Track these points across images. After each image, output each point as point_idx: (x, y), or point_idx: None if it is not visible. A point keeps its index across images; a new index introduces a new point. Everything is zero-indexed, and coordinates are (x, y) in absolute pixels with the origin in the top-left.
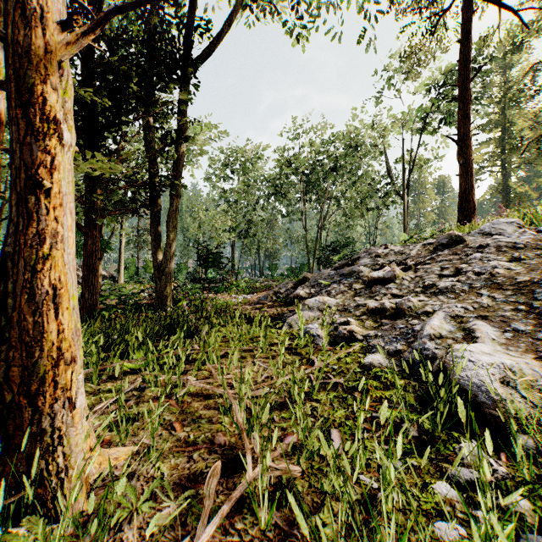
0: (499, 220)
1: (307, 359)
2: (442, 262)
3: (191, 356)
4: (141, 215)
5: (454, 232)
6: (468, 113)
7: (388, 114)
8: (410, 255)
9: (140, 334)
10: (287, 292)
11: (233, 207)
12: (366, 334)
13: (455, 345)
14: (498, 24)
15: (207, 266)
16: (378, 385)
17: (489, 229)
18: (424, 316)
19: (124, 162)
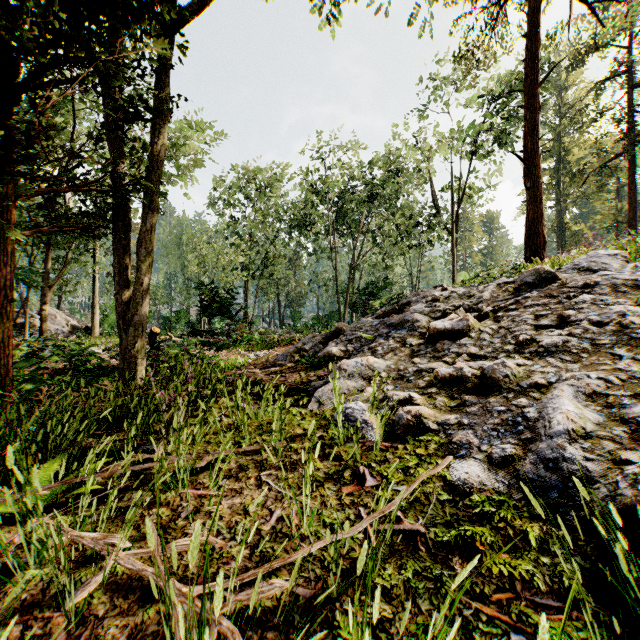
0: (597, 252)
1: (353, 472)
2: (534, 308)
3: (150, 470)
4: (95, 236)
5: (542, 267)
6: (537, 126)
7: (434, 131)
8: (482, 298)
9: (10, 452)
10: (314, 349)
11: (245, 240)
12: (442, 420)
13: (624, 454)
14: (569, 22)
15: (210, 313)
16: (494, 539)
17: (586, 264)
18: (535, 391)
19: (48, 140)
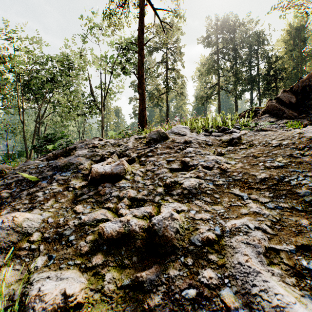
0: (179, 126)
1: None
2: (164, 155)
3: None
4: None
5: (160, 129)
6: (143, 64)
7: (92, 53)
8: (128, 147)
9: None
10: None
11: None
12: None
13: None
14: (153, 25)
15: None
16: None
17: (177, 131)
18: (211, 251)
19: None
